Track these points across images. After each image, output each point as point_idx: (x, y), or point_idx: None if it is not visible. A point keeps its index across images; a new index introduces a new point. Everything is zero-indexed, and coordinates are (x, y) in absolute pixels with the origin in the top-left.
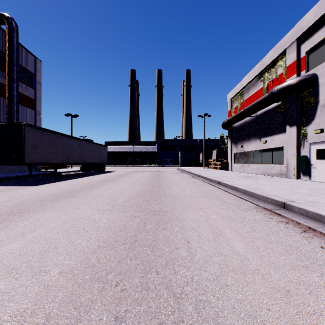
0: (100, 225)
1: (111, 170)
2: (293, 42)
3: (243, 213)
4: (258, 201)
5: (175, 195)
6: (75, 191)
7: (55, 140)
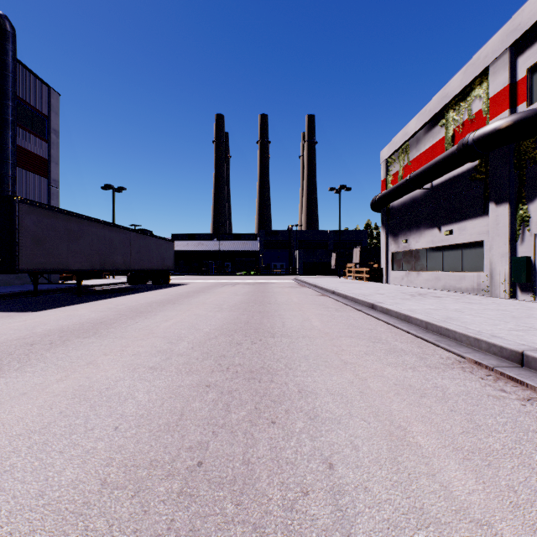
0: (126, 411)
1: (181, 282)
2: (503, 53)
3: (437, 375)
4: (459, 346)
5: (292, 331)
6: (103, 323)
7: (77, 229)
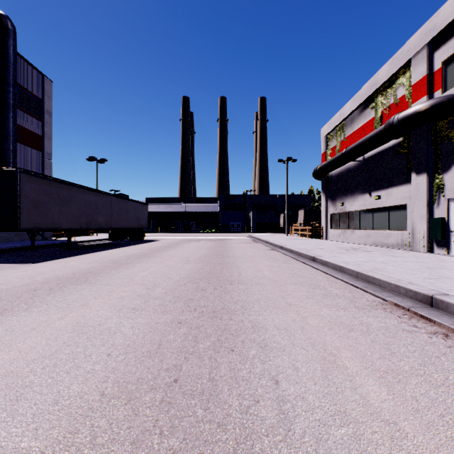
0: (116, 342)
1: (153, 238)
2: (422, 49)
3: (363, 314)
4: (383, 291)
5: (247, 279)
6: (91, 273)
7: (68, 194)
